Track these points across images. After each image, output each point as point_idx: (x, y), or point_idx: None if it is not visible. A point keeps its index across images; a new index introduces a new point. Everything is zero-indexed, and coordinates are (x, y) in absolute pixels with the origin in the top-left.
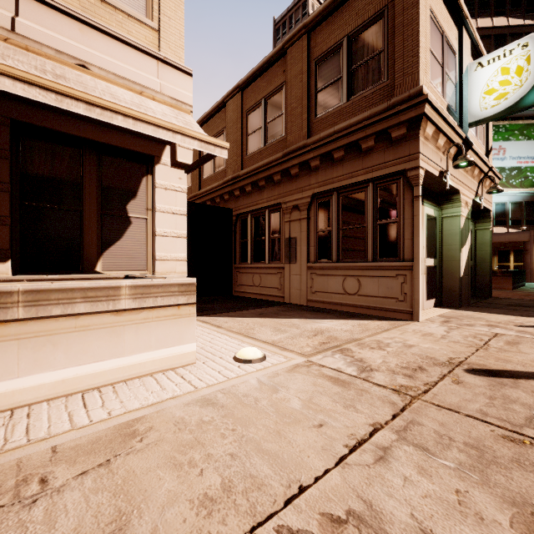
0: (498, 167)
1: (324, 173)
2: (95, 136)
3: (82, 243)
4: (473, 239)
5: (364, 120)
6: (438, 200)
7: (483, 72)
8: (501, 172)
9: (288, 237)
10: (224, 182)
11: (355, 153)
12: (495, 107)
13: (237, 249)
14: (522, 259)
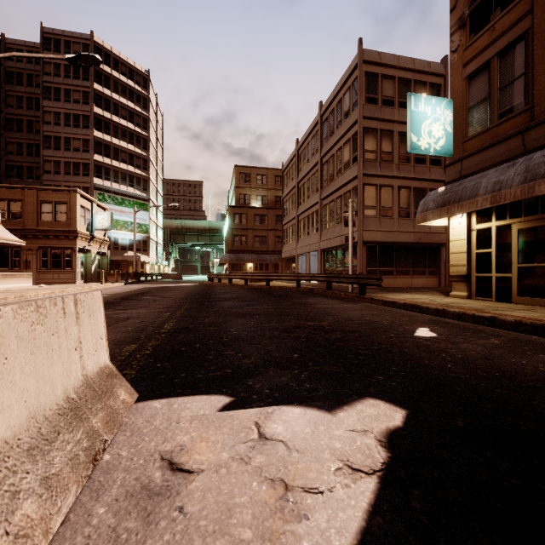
0: (130, 221)
1: (45, 241)
2: None
3: None
4: (101, 262)
5: (61, 230)
6: (85, 251)
7: (99, 216)
8: (131, 224)
9: (26, 260)
10: None
11: (58, 238)
12: (101, 227)
13: None
14: (142, 268)
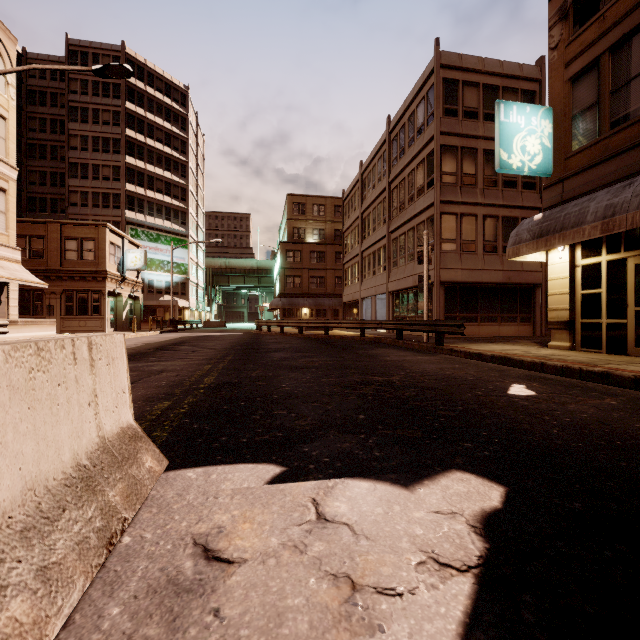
0: (167, 260)
1: (70, 283)
2: None
3: None
4: (134, 307)
5: (88, 271)
6: (116, 295)
7: (131, 255)
8: (168, 263)
9: (49, 305)
10: None
11: (84, 280)
12: (134, 267)
13: None
14: (181, 314)
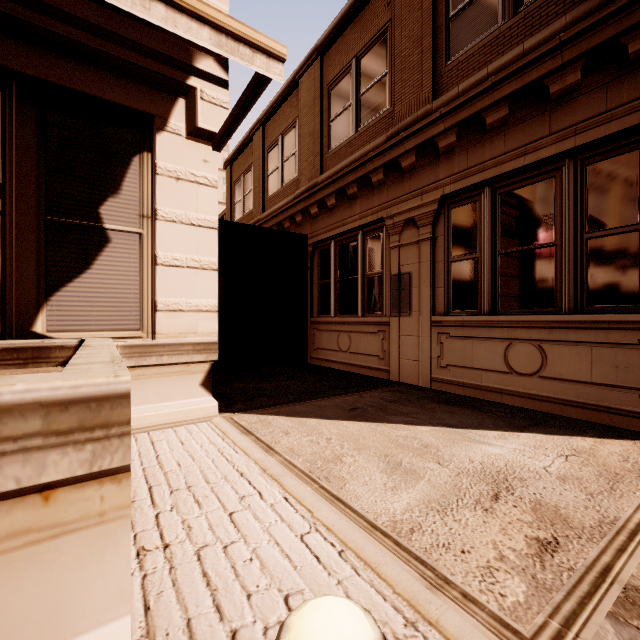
0: None
1: (466, 156)
2: (28, 66)
3: (2, 277)
4: None
5: (556, 36)
6: None
7: None
8: None
9: (396, 273)
10: (295, 196)
11: (532, 106)
12: None
13: (314, 294)
14: None
